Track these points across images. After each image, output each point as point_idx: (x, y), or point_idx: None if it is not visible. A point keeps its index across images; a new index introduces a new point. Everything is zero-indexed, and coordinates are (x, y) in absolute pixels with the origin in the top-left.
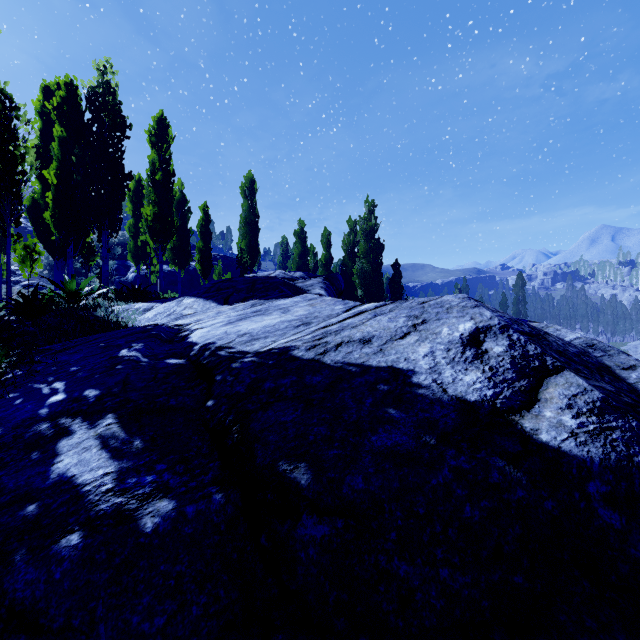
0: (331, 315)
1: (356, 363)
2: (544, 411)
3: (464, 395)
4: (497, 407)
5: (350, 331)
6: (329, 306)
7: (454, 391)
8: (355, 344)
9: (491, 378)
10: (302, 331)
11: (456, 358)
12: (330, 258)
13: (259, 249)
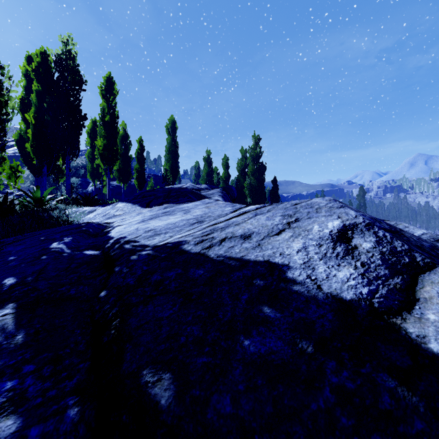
0: (221, 215)
1: (236, 257)
2: (426, 313)
3: (339, 293)
4: (375, 307)
5: (233, 228)
6: (220, 208)
7: (329, 288)
8: (237, 239)
9: (364, 274)
10: (195, 228)
11: (328, 253)
12: (228, 176)
13: (178, 170)
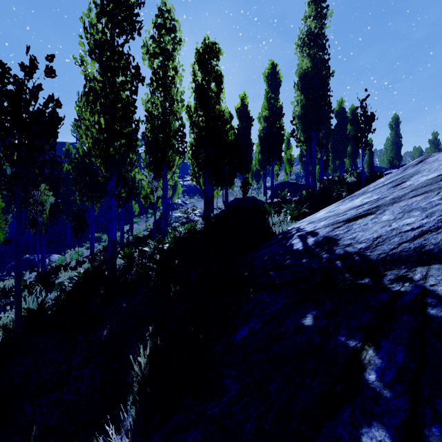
0: None
1: None
2: None
3: None
4: None
5: None
6: None
7: None
8: None
9: None
10: None
11: None
12: None
13: (401, 156)
